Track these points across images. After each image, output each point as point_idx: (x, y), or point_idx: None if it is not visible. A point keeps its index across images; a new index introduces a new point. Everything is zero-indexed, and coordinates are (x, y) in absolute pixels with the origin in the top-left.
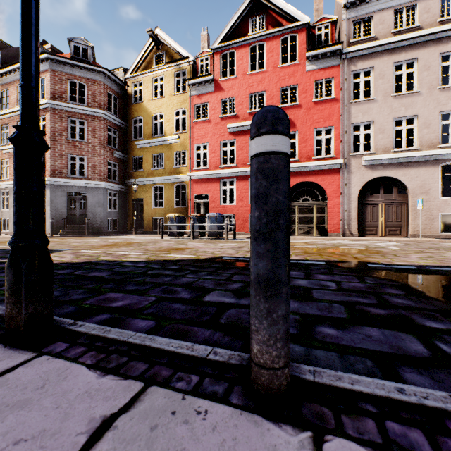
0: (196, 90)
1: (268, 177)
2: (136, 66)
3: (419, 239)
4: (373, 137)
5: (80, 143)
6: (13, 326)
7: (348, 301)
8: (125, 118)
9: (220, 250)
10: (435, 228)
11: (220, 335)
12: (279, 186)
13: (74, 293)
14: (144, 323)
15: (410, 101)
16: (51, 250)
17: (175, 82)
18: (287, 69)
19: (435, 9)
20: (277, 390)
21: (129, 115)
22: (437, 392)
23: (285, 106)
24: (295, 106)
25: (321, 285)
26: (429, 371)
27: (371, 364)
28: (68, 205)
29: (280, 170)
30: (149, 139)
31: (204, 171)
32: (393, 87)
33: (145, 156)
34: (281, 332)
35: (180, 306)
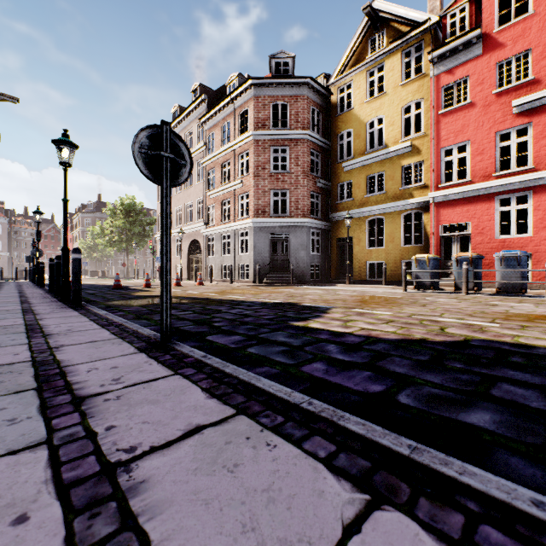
0: (445, 64)
1: None
2: (342, 65)
3: None
4: None
5: (282, 175)
6: None
7: None
8: (328, 136)
9: None
10: None
11: None
12: None
13: None
14: None
15: None
16: (310, 306)
17: (402, 65)
18: None
19: None
20: None
21: (333, 132)
22: None
23: None
24: None
25: None
26: None
27: None
28: (269, 249)
29: None
30: (361, 156)
31: (461, 187)
32: None
33: (355, 180)
34: None
35: None
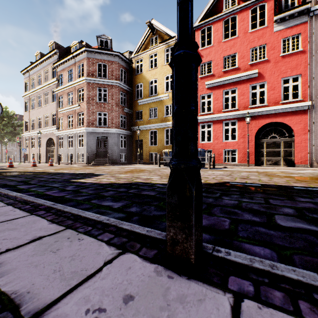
0: None
1: None
2: (138, 48)
3: None
4: None
5: (104, 104)
6: (178, 252)
7: None
8: (131, 85)
9: (216, 176)
10: None
11: None
12: None
13: (150, 209)
14: (258, 249)
15: None
16: (96, 174)
17: (165, 55)
18: (257, 33)
19: None
20: None
21: (133, 83)
22: None
23: (255, 63)
24: (264, 62)
25: None
26: None
27: None
28: (96, 145)
29: None
30: (146, 98)
31: None
32: None
33: (144, 110)
34: None
35: (267, 231)
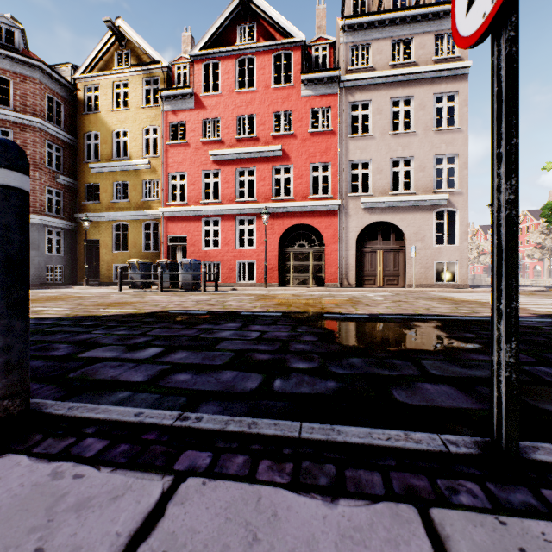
0: (172, 105)
1: None
2: (90, 64)
3: (412, 289)
4: (372, 177)
5: None
6: None
7: (248, 349)
8: (75, 132)
9: (178, 303)
10: (430, 277)
11: (49, 388)
12: None
13: None
14: None
15: (407, 141)
16: None
17: (144, 91)
18: (281, 91)
19: (430, 46)
20: None
21: (80, 129)
22: (171, 413)
23: (279, 135)
24: (290, 136)
25: (242, 336)
26: (231, 402)
27: (182, 402)
28: None
29: None
30: (108, 161)
31: (180, 207)
32: (391, 124)
33: (103, 184)
34: None
35: (37, 364)
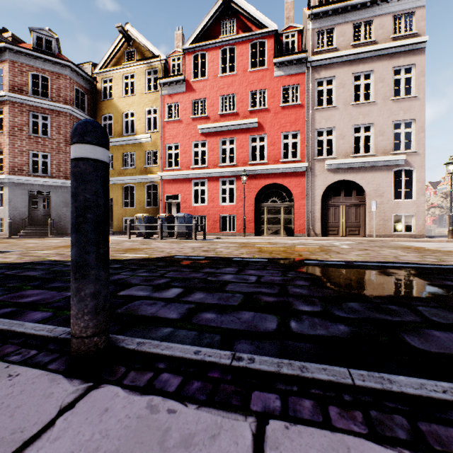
0: (168, 89)
1: (78, 179)
2: (105, 62)
3: (373, 239)
4: (335, 142)
5: (43, 139)
6: None
7: (253, 291)
8: (94, 115)
9: (178, 250)
10: (389, 228)
11: None
12: (87, 186)
13: None
14: (41, 314)
15: (367, 110)
16: None
17: (146, 80)
18: (257, 73)
19: (388, 26)
20: (85, 354)
21: (98, 112)
22: (224, 352)
23: (255, 110)
24: (264, 110)
25: (243, 279)
26: (260, 341)
27: (218, 339)
28: (29, 204)
29: (89, 173)
30: (119, 137)
31: (175, 171)
32: (353, 96)
33: (115, 155)
34: (89, 307)
35: None
